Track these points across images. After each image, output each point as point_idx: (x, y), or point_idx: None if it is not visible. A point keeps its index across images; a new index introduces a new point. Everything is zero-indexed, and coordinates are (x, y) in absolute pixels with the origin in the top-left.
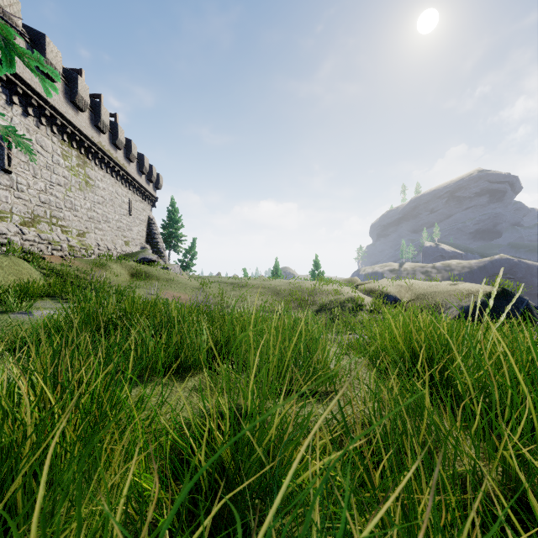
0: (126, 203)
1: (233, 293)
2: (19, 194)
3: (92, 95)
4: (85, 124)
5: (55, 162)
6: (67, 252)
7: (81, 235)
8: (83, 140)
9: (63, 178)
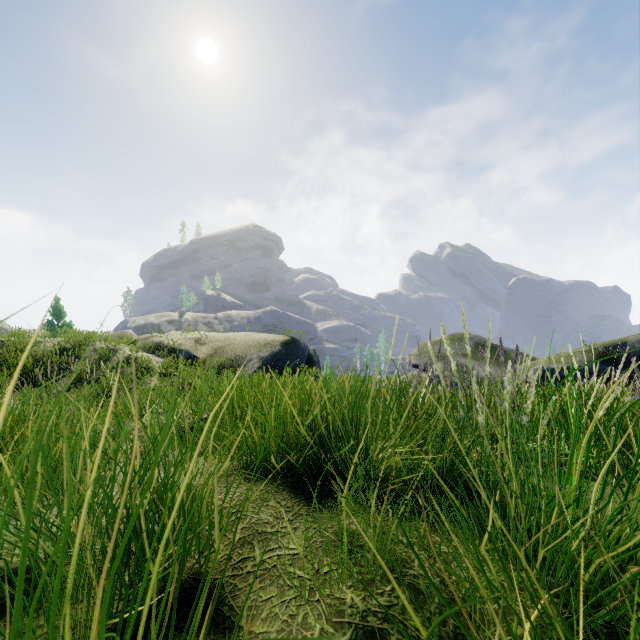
0: None
1: None
2: None
3: None
4: None
5: None
6: None
7: None
8: None
9: None
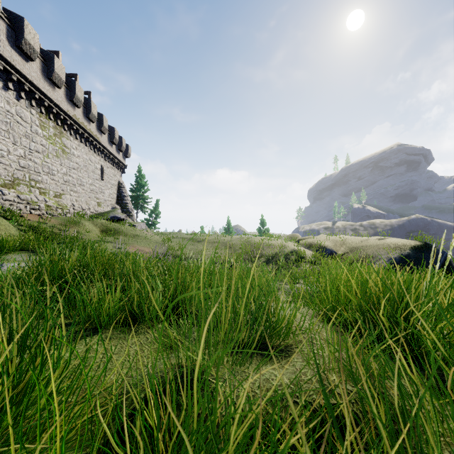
0: (99, 169)
1: (191, 247)
2: (0, 159)
3: (68, 74)
4: (61, 99)
5: (34, 132)
6: (45, 211)
7: (58, 197)
8: (59, 113)
9: (41, 146)
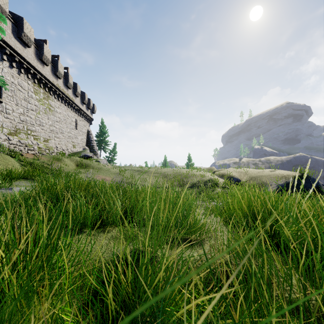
0: (74, 122)
1: (139, 176)
2: (7, 116)
3: (53, 55)
4: (48, 73)
5: (30, 96)
6: (37, 151)
7: (46, 141)
8: (47, 83)
9: (35, 106)
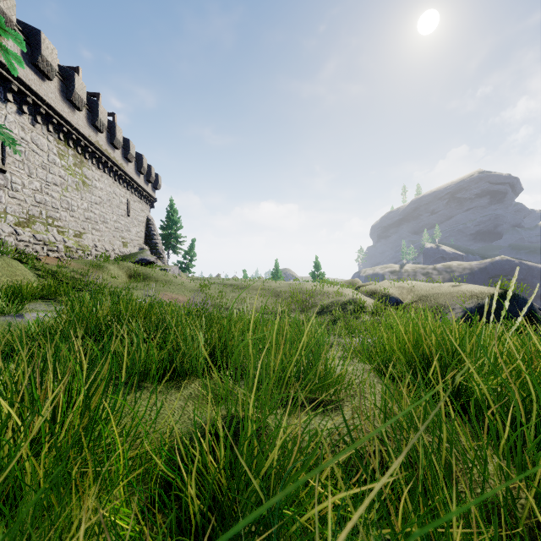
0: (124, 204)
1: (232, 295)
2: (14, 194)
3: (90, 93)
4: (82, 123)
5: (51, 161)
6: (63, 253)
7: (78, 236)
8: (80, 139)
9: (59, 178)
